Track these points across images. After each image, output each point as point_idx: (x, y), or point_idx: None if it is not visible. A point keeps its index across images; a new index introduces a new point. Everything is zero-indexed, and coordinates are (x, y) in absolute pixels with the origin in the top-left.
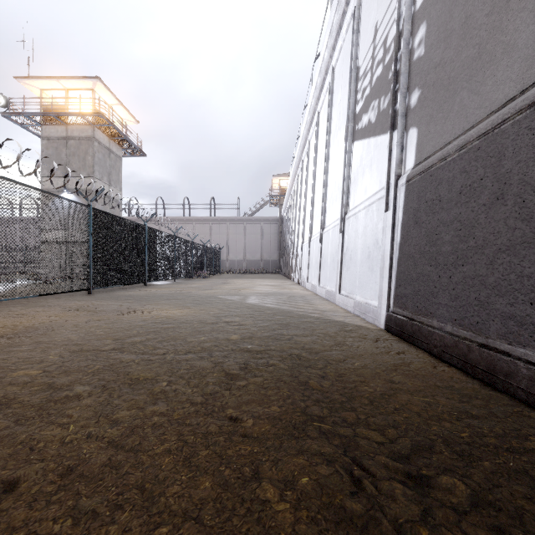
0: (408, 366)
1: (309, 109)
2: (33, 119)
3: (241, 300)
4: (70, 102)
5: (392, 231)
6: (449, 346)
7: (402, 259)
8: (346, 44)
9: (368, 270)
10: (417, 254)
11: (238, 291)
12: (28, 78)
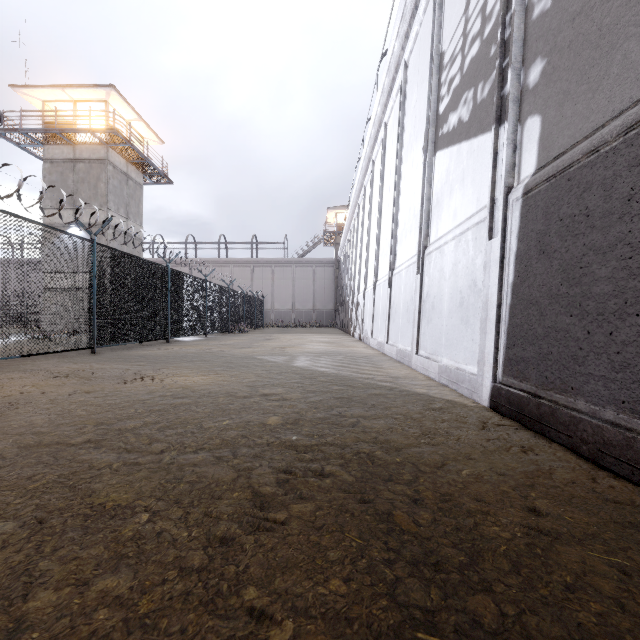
0: (550, 478)
1: (374, 121)
2: (32, 137)
3: (286, 362)
4: (78, 116)
5: (500, 266)
6: (613, 444)
7: (518, 307)
8: (424, 28)
9: (460, 323)
10: (545, 299)
11: (284, 349)
12: (26, 87)
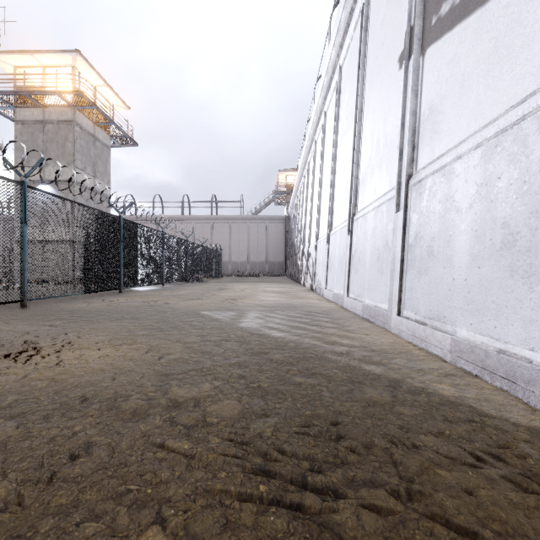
0: None
1: (327, 67)
2: (3, 99)
3: (232, 321)
4: (45, 79)
5: None
6: None
7: None
8: None
9: (507, 275)
10: None
11: (234, 302)
12: None
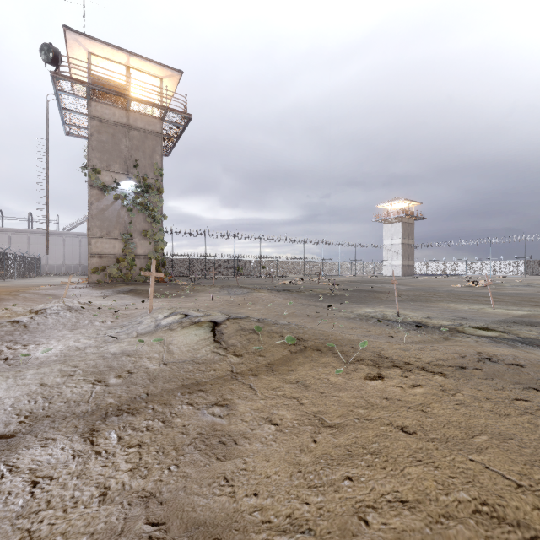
0: None
1: None
2: None
3: None
4: None
5: None
6: None
7: None
8: None
9: None
10: None
11: None
12: None
